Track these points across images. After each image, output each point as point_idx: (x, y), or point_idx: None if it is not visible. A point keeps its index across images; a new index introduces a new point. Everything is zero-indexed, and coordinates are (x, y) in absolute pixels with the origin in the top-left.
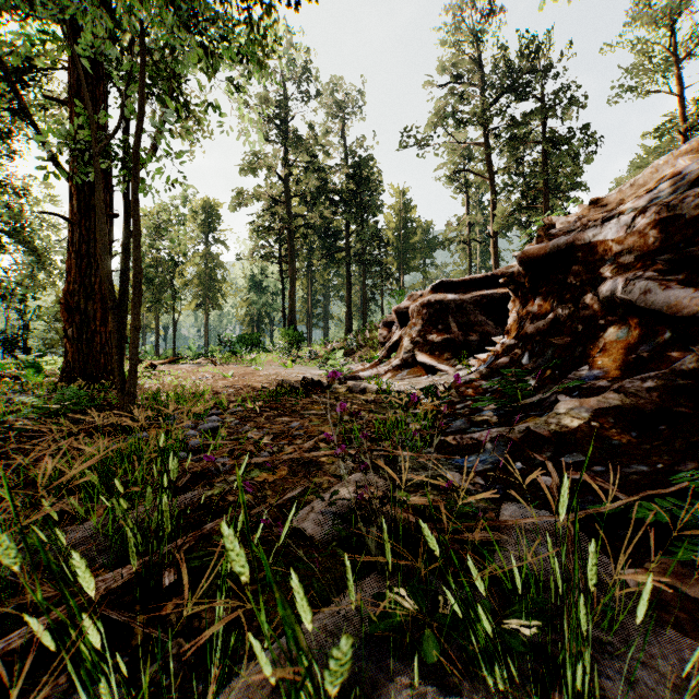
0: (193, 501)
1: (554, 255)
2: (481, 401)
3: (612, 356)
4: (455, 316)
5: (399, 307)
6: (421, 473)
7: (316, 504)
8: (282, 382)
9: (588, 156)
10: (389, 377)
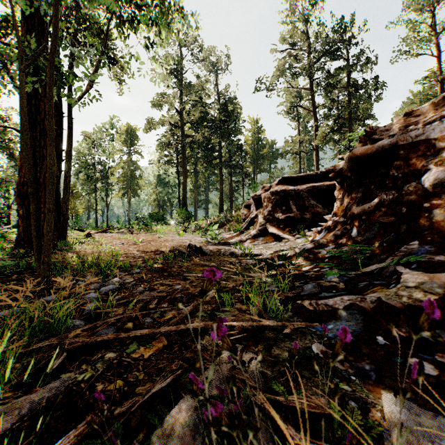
0: (59, 391)
1: (378, 153)
2: (321, 265)
3: (440, 233)
4: (295, 201)
5: (255, 195)
6: (287, 344)
7: (185, 403)
8: (173, 248)
9: (378, 96)
10: (249, 243)
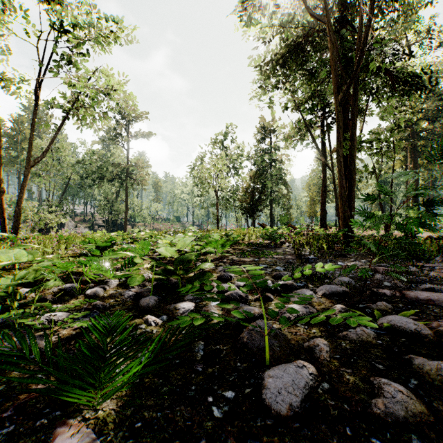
0: None
1: None
2: None
3: None
4: None
5: None
6: None
7: None
8: (428, 236)
9: None
10: None
